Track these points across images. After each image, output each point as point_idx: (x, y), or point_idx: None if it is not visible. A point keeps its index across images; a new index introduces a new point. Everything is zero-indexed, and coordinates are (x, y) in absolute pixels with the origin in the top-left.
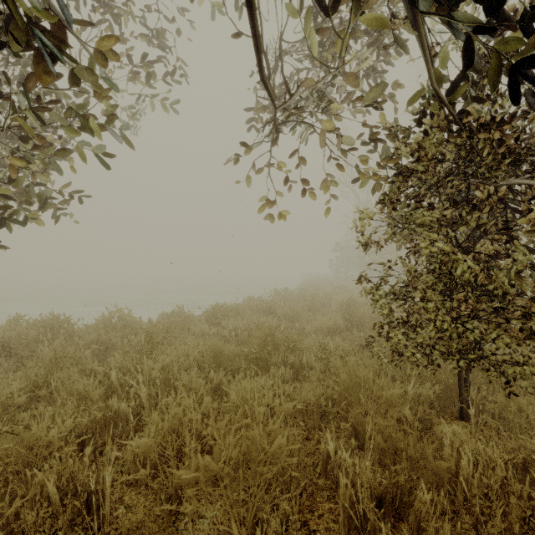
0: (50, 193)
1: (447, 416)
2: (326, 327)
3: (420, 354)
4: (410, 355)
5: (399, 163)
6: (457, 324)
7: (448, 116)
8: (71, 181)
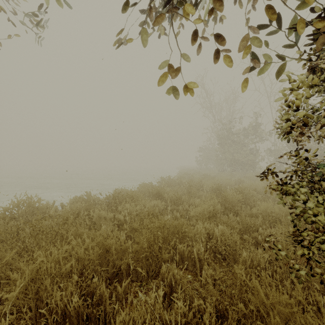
0: None
1: None
2: (207, 211)
3: None
4: None
5: None
6: None
7: None
8: None
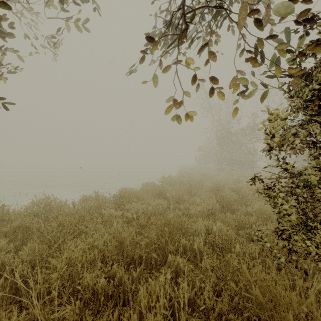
0: None
1: None
2: (206, 210)
3: None
4: None
5: (301, 66)
6: None
7: None
8: None
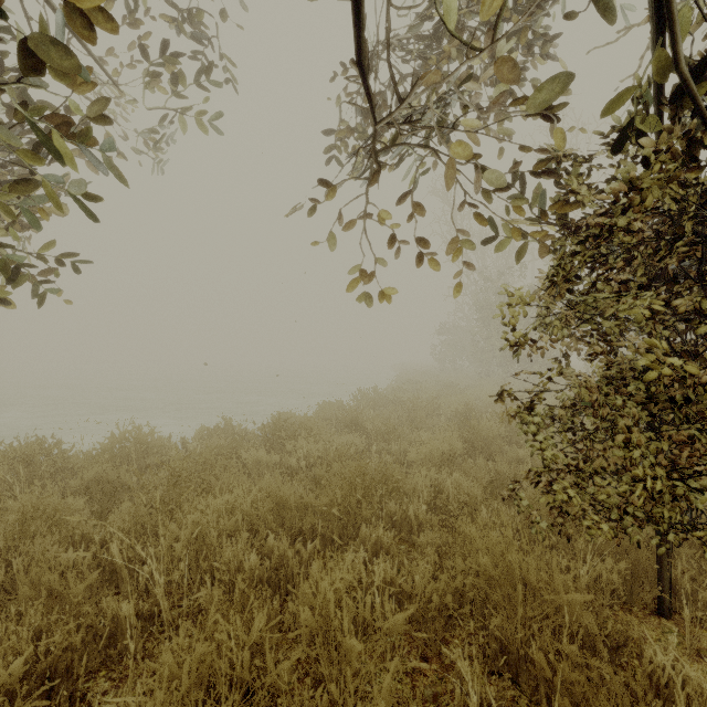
0: (18, 259)
1: (637, 609)
2: (438, 453)
3: (607, 525)
4: (591, 526)
5: (566, 216)
6: (674, 481)
7: (691, 132)
8: (54, 241)
